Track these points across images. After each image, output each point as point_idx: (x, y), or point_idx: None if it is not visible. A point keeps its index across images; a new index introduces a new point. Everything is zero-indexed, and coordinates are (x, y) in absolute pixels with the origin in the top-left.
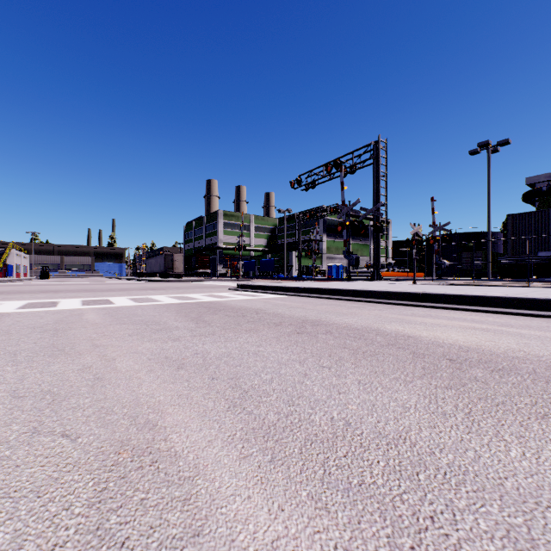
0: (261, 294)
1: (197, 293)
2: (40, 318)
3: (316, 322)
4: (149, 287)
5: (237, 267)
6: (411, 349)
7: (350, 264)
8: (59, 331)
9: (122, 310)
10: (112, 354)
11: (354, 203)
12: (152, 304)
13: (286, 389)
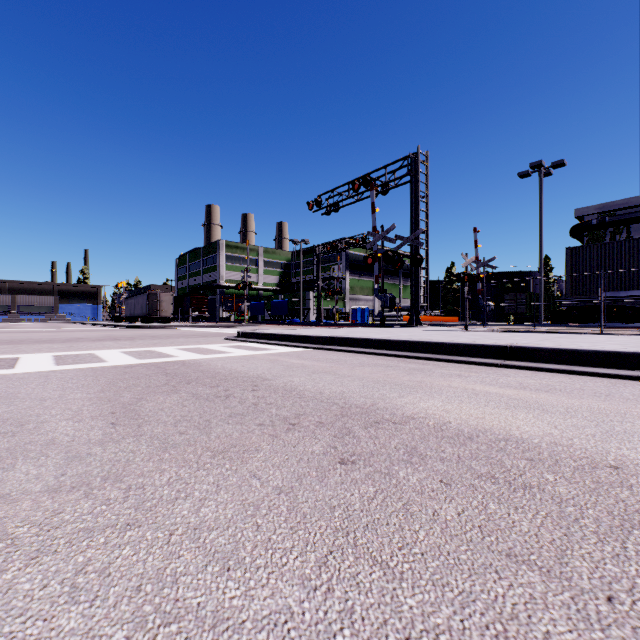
0: (268, 347)
1: (176, 345)
2: None
3: (370, 413)
4: (113, 337)
5: (241, 309)
6: None
7: (384, 306)
8: None
9: None
10: None
11: (388, 229)
12: (79, 368)
13: None
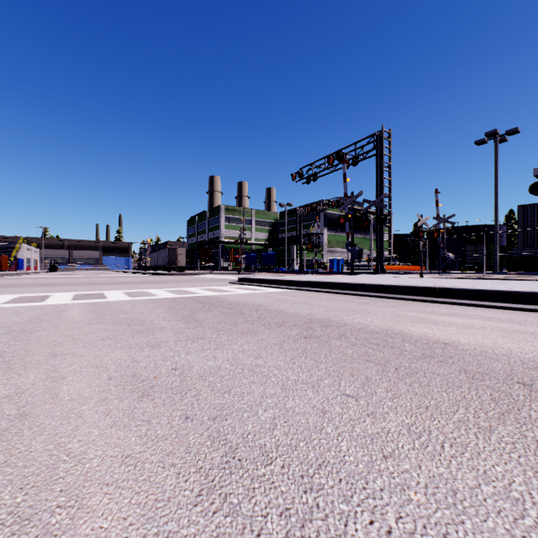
0: (262, 288)
1: (196, 286)
2: (15, 316)
3: (325, 322)
4: (149, 281)
5: (238, 260)
6: (459, 365)
7: (353, 257)
8: (25, 332)
9: (110, 305)
10: (66, 368)
11: (357, 195)
12: (146, 298)
13: (296, 445)
